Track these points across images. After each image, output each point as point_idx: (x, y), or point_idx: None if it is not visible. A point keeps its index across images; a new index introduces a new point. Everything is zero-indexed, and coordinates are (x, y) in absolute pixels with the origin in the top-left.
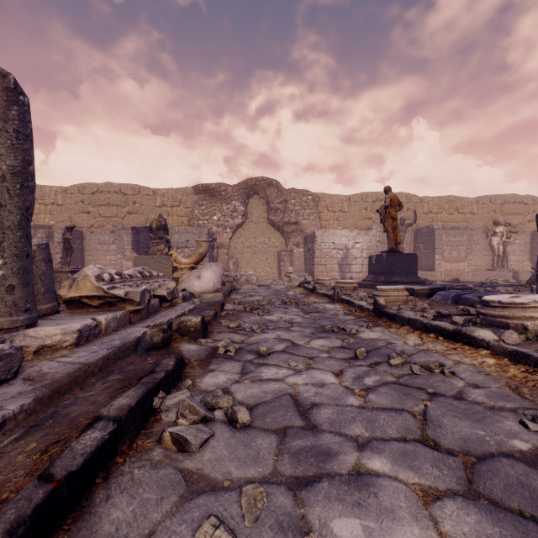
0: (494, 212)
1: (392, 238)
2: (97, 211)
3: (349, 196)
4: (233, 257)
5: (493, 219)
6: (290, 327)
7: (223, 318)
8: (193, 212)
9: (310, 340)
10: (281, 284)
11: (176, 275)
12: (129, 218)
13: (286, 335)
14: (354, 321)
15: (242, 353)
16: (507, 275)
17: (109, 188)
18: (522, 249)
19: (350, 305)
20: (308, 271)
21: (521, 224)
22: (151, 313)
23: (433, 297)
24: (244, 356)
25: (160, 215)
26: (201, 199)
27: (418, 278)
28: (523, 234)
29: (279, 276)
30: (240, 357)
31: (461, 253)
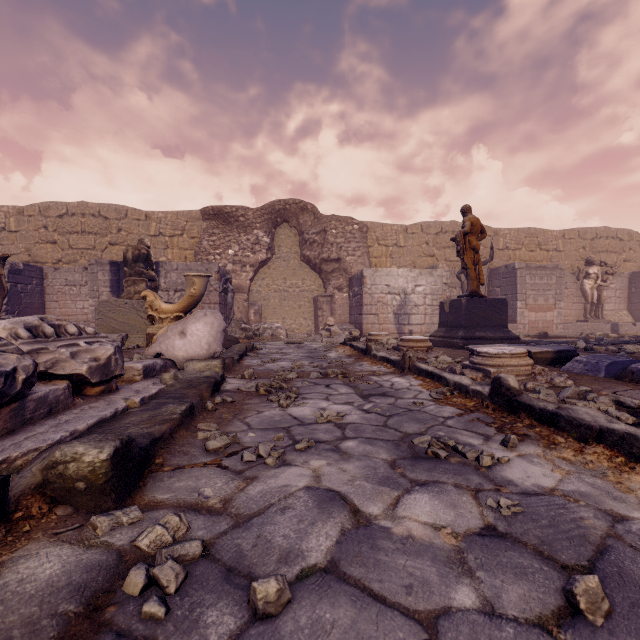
0: (584, 249)
1: (474, 277)
2: (67, 240)
3: (405, 226)
4: (254, 304)
5: (582, 258)
6: (340, 440)
7: (208, 414)
8: (201, 243)
9: (397, 500)
10: (318, 340)
11: (152, 329)
12: (111, 250)
13: (334, 474)
14: (463, 421)
15: (202, 589)
16: (604, 327)
17: (84, 210)
18: (618, 295)
19: (438, 381)
20: (353, 322)
21: (615, 264)
22: (34, 419)
23: (567, 365)
24: (201, 612)
25: (141, 240)
26: (211, 227)
27: (509, 333)
28: (619, 277)
29: (316, 329)
30: (185, 629)
31: (549, 300)
